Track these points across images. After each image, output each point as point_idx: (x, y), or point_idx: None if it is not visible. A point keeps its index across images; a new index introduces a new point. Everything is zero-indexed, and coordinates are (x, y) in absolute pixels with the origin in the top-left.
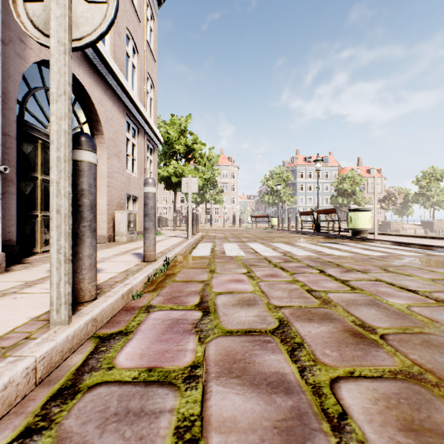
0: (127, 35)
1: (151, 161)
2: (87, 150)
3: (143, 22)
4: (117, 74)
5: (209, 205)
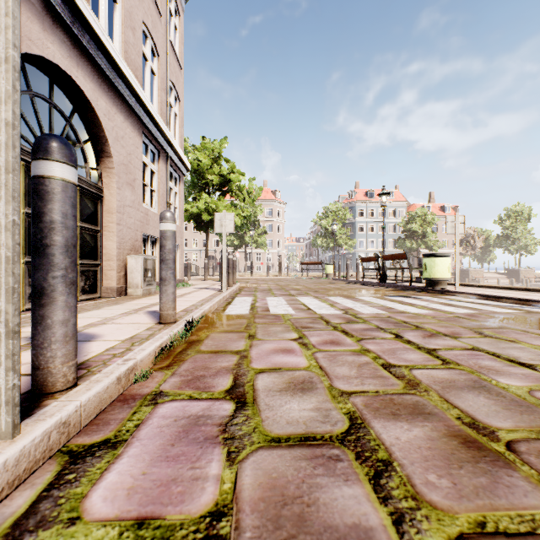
0: (144, 31)
1: (176, 193)
2: (59, 162)
3: (165, 17)
4: (130, 79)
5: (249, 250)
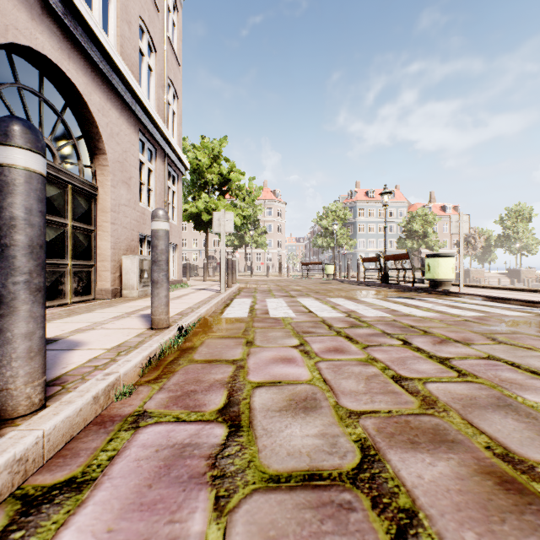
0: (140, 26)
1: (174, 192)
2: (21, 148)
3: (162, 12)
4: (125, 74)
5: (249, 250)
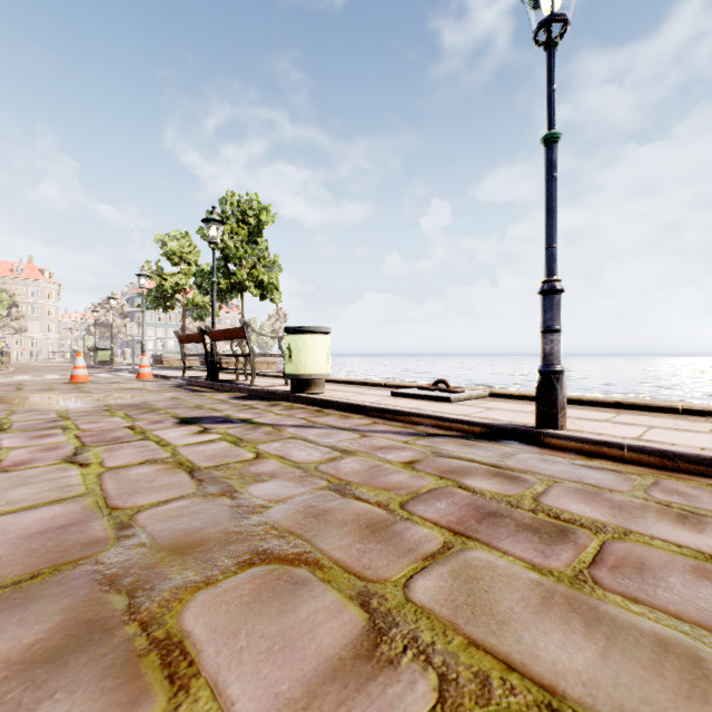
0: None
1: None
2: None
3: None
4: None
5: (5, 333)
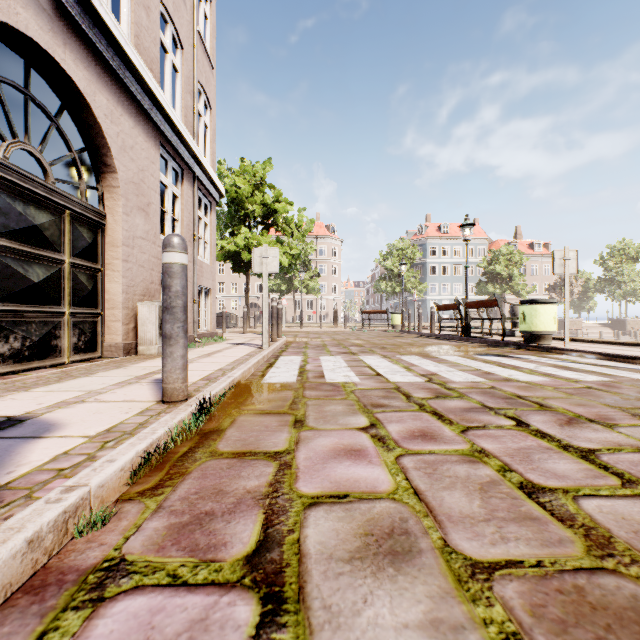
0: (162, 14)
1: (206, 224)
2: None
3: (191, 0)
4: (141, 71)
5: (298, 296)
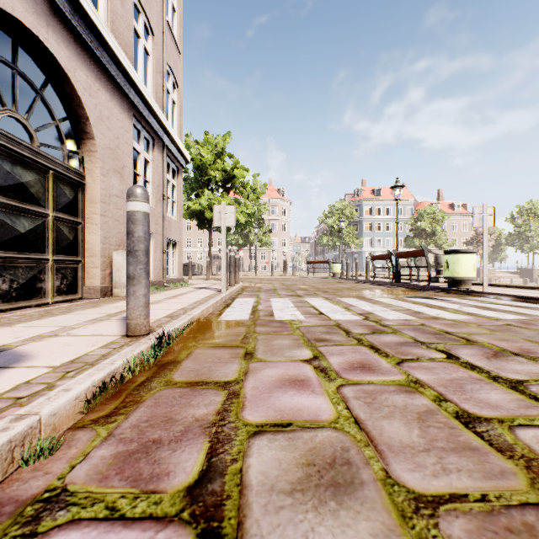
0: (135, 5)
1: (174, 186)
2: None
3: None
4: (115, 51)
5: (254, 249)
